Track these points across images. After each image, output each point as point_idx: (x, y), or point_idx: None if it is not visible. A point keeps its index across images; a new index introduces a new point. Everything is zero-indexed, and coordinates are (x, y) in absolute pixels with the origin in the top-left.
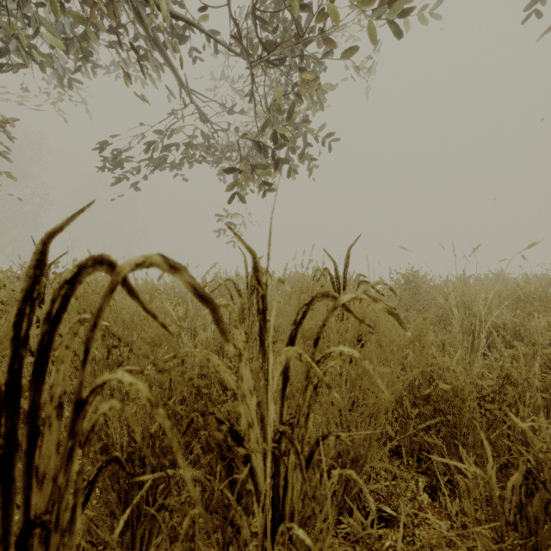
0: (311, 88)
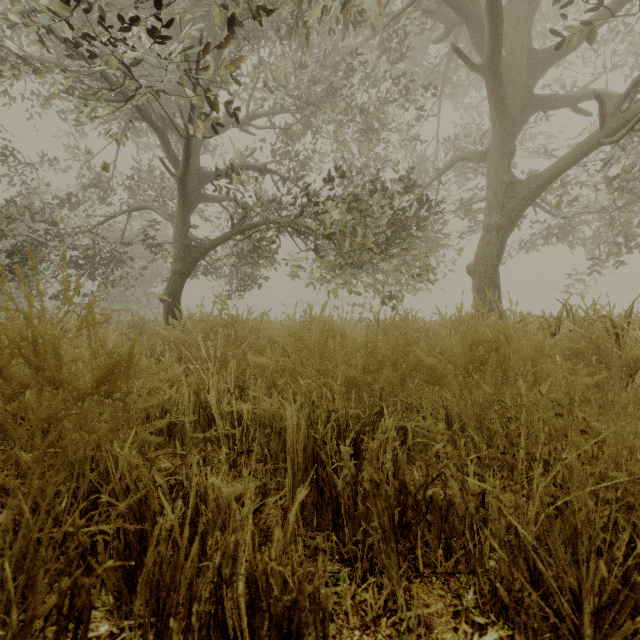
0: None
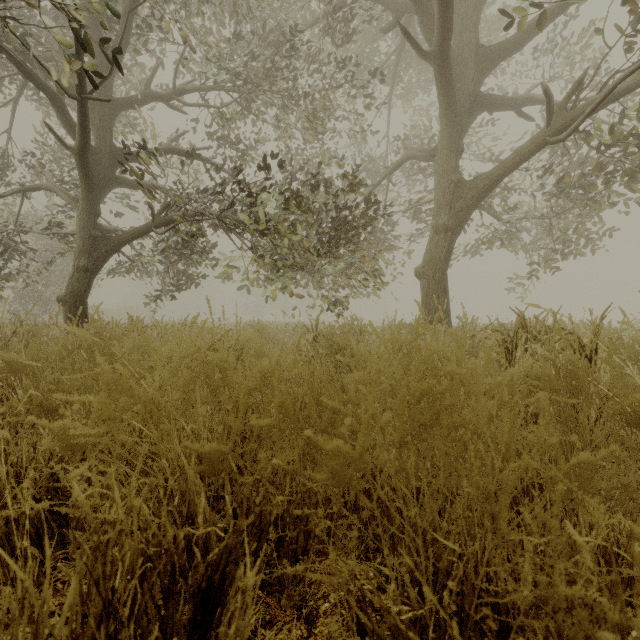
0: (590, 212)
